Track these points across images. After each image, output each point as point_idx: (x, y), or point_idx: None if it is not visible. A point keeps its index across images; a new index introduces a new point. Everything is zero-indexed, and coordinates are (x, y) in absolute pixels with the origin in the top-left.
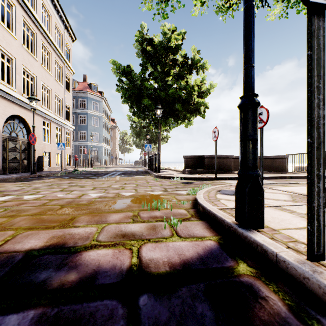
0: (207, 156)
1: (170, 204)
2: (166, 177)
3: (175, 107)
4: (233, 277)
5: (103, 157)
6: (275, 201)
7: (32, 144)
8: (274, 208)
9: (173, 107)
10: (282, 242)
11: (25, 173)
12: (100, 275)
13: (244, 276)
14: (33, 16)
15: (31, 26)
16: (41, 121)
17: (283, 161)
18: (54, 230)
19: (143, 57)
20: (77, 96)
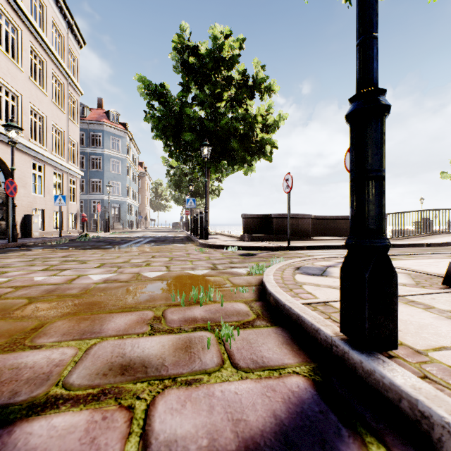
0: (275, 216)
1: (220, 292)
2: (217, 246)
3: (230, 145)
4: None
5: (127, 217)
6: None
7: (10, 196)
8: None
9: (228, 145)
10: None
11: (0, 241)
12: None
13: None
14: (15, 3)
15: (13, 19)
16: (29, 162)
17: None
18: None
19: (184, 72)
20: (88, 128)
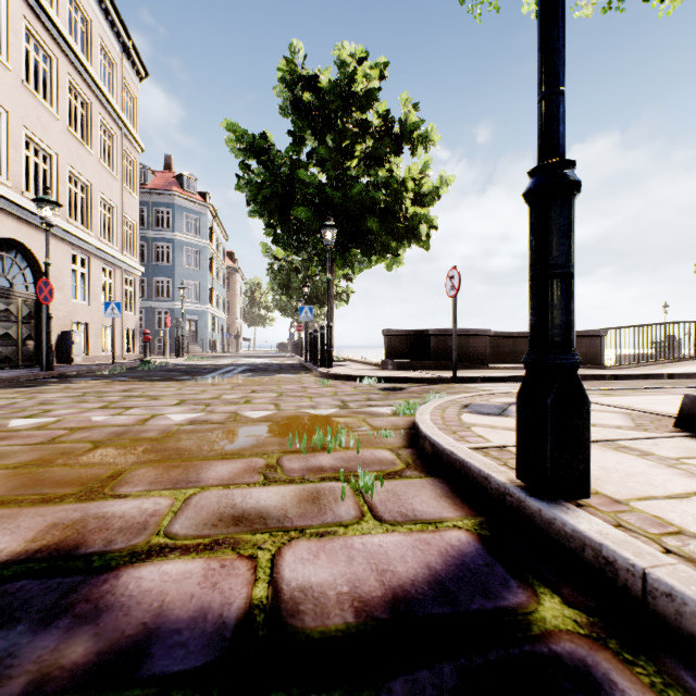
0: (434, 332)
1: (355, 436)
2: (346, 377)
3: (366, 225)
4: (532, 642)
5: (209, 334)
6: (599, 430)
7: (43, 303)
8: (600, 446)
9: (362, 226)
10: (648, 536)
11: (28, 369)
12: (160, 642)
13: (562, 637)
14: (48, 19)
15: (45, 42)
16: (68, 254)
17: (598, 342)
18: (61, 506)
19: (296, 116)
20: (150, 201)
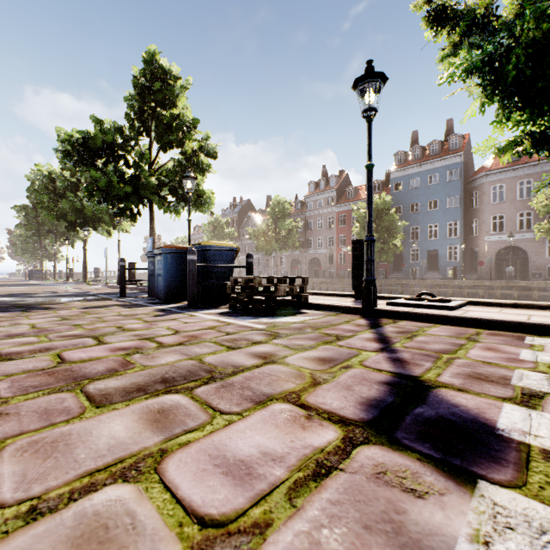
0: None
1: None
2: None
3: None
4: None
5: None
6: None
7: None
8: None
9: None
10: None
11: None
12: None
13: None
14: None
15: None
16: None
17: None
18: None
19: None
20: None
